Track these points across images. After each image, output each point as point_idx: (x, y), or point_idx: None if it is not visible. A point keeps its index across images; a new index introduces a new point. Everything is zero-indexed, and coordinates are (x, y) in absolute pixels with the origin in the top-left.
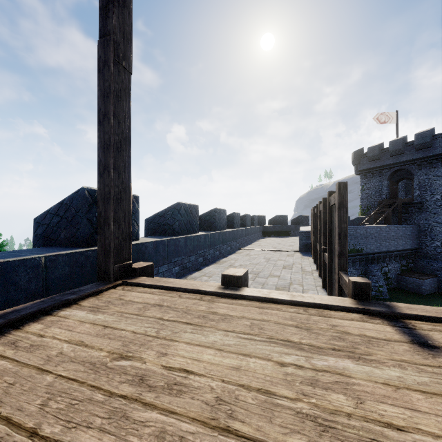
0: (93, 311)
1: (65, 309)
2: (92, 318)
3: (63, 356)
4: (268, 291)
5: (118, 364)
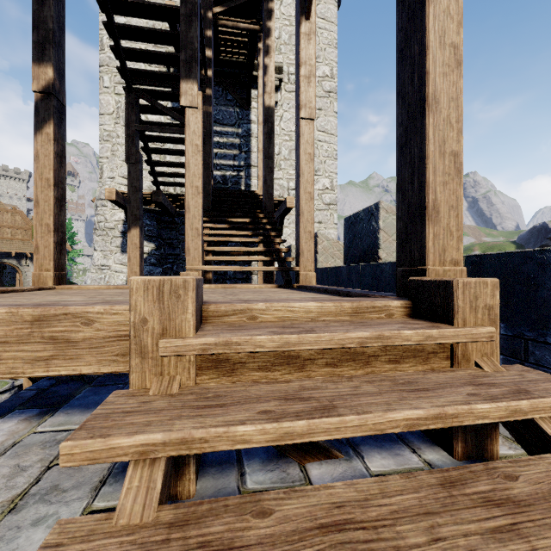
0: (311, 297)
1: (338, 296)
2: (296, 296)
3: (260, 294)
4: (91, 305)
5: (225, 294)
